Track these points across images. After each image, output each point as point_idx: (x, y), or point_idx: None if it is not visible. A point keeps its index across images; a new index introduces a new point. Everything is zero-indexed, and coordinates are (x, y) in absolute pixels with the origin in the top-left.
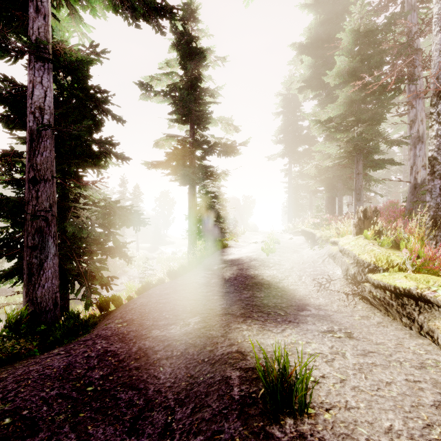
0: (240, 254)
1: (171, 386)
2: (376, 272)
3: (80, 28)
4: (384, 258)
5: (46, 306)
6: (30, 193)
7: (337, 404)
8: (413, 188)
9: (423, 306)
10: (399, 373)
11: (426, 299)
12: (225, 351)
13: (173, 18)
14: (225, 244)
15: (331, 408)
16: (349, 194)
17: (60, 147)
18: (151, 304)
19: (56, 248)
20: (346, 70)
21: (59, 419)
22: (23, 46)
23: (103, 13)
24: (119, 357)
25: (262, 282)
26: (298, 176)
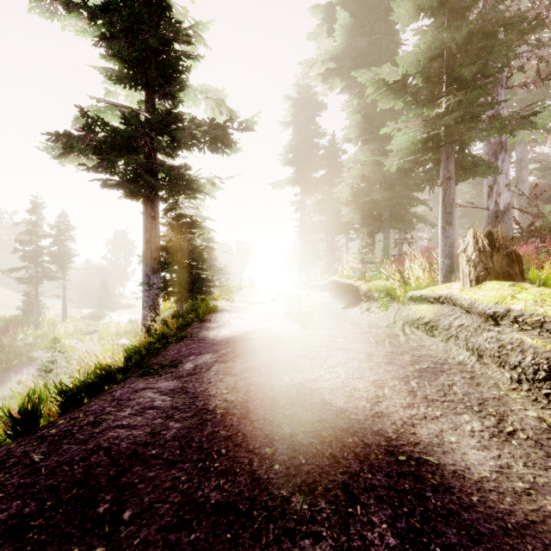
0: (242, 325)
1: None
2: None
3: None
4: None
5: None
6: None
7: None
8: (494, 217)
9: None
10: None
11: None
12: None
13: None
14: (213, 306)
15: None
16: (400, 228)
17: None
18: None
19: None
20: None
21: None
22: None
23: None
24: None
25: (329, 419)
26: (315, 208)
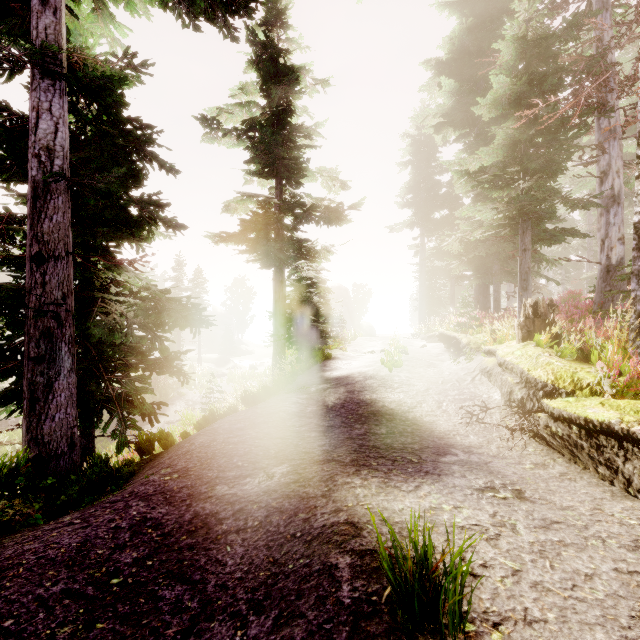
0: (349, 369)
1: (242, 578)
2: (556, 397)
3: (111, 31)
4: (568, 375)
5: (57, 448)
6: (33, 277)
7: (510, 614)
8: (605, 272)
9: (631, 450)
10: (603, 557)
11: (636, 438)
12: (328, 520)
13: (250, 15)
14: (328, 354)
15: (501, 621)
16: (510, 281)
17: (81, 210)
18: (216, 444)
19: (72, 360)
20: (506, 97)
21: (63, 634)
22: (22, 54)
23: (145, 10)
24: (164, 529)
25: (382, 411)
26: (433, 254)
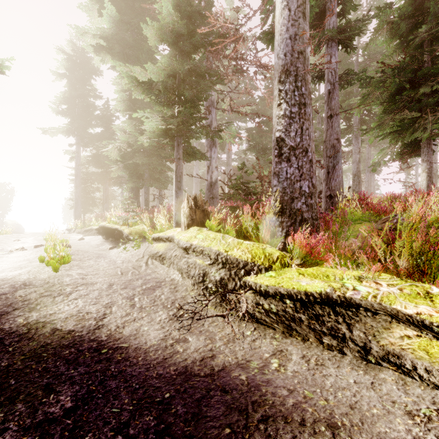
0: None
1: None
2: (258, 273)
3: None
4: (261, 251)
5: None
6: None
7: None
8: (210, 186)
9: (346, 314)
10: None
11: (354, 303)
12: None
13: None
14: None
15: None
16: (156, 186)
17: None
18: None
19: None
20: (170, 29)
21: None
22: None
23: None
24: None
25: (54, 342)
26: (90, 161)
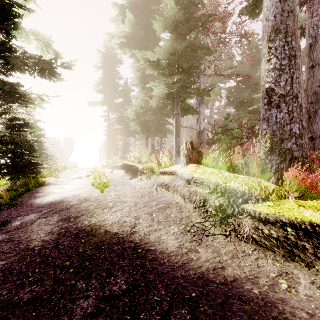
0: (63, 193)
1: None
2: (255, 202)
3: None
4: (257, 184)
5: None
6: None
7: None
8: (199, 134)
9: None
10: None
11: None
12: None
13: None
14: (41, 181)
15: None
16: (160, 136)
17: None
18: None
19: None
20: (172, 20)
21: None
22: None
23: None
24: None
25: (107, 239)
26: (116, 121)
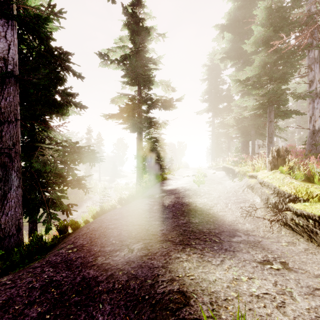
0: (176, 185)
1: None
2: (297, 202)
3: None
4: (304, 189)
5: (9, 232)
6: None
7: None
8: (312, 133)
9: None
10: None
11: None
12: (166, 288)
13: None
14: (165, 177)
15: None
16: (260, 139)
17: (28, 97)
18: (101, 229)
19: (19, 181)
20: (261, 39)
21: None
22: None
23: None
24: (62, 289)
25: (195, 208)
26: (219, 126)
